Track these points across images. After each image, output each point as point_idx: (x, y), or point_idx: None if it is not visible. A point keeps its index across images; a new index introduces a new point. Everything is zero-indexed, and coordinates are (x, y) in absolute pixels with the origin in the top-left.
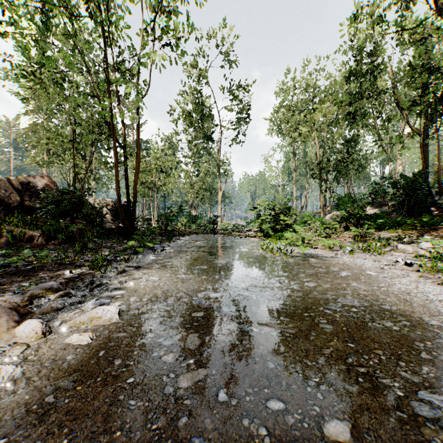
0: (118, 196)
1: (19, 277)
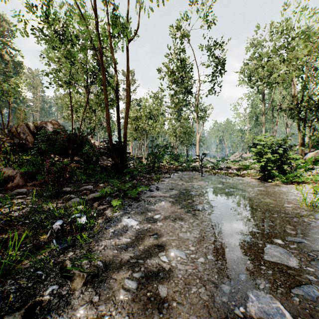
0: (108, 135)
1: None
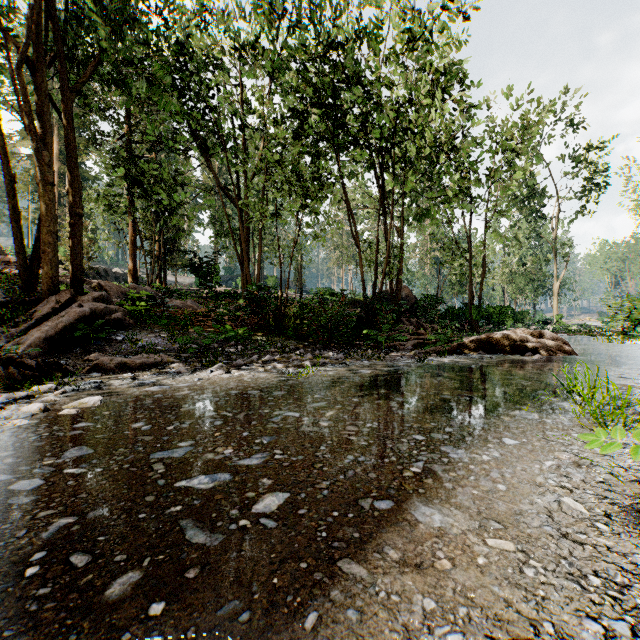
0: (469, 301)
1: None
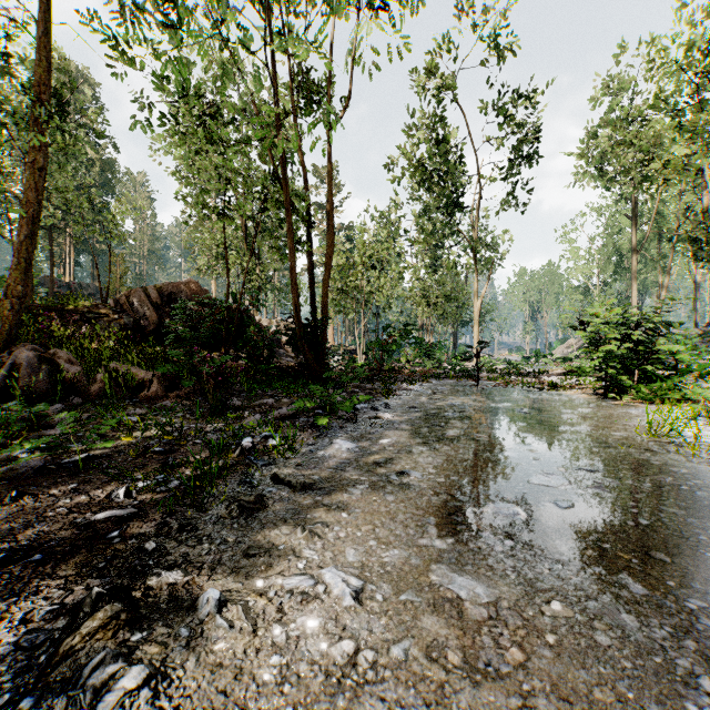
0: (294, 307)
1: (4, 500)
